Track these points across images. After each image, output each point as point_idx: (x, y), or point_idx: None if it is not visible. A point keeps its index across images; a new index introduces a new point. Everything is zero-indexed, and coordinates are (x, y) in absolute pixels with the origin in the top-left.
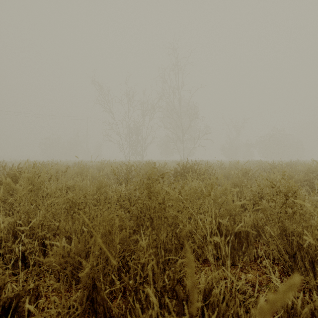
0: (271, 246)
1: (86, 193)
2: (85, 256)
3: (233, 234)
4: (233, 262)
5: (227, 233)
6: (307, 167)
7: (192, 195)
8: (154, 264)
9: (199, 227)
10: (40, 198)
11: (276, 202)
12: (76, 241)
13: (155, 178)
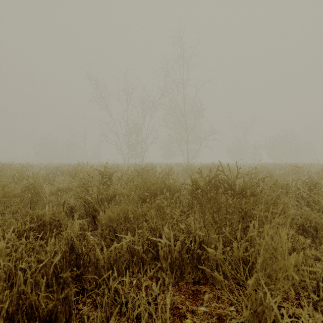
0: None
1: None
2: None
3: None
4: None
5: None
6: None
7: None
8: None
9: None
10: None
11: None
12: None
13: None
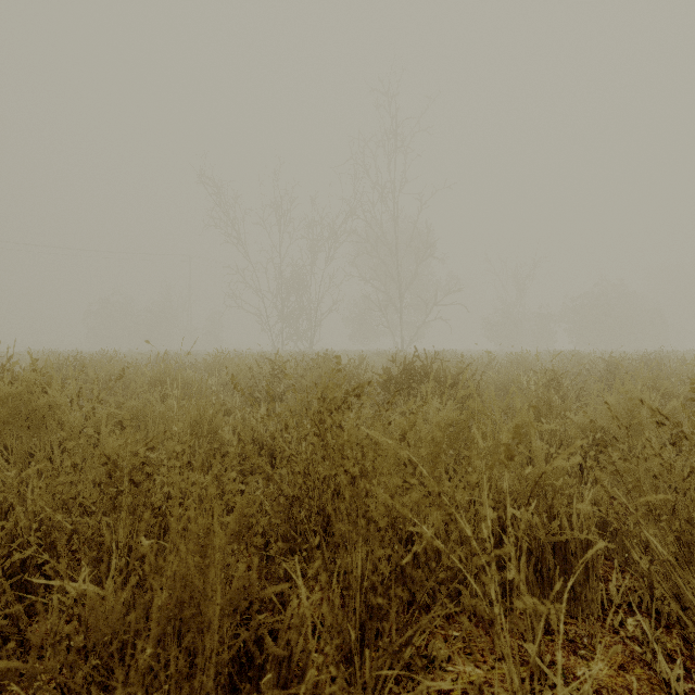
0: (657, 587)
1: (155, 437)
2: (145, 617)
3: (548, 549)
4: (548, 623)
5: (533, 547)
6: (692, 367)
7: (436, 442)
8: (335, 690)
9: (477, 559)
10: (46, 446)
11: (671, 467)
12: (95, 602)
13: (339, 396)
